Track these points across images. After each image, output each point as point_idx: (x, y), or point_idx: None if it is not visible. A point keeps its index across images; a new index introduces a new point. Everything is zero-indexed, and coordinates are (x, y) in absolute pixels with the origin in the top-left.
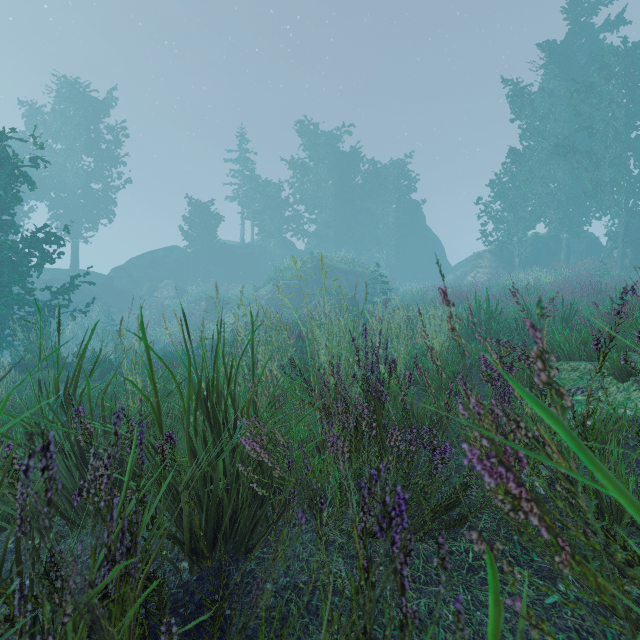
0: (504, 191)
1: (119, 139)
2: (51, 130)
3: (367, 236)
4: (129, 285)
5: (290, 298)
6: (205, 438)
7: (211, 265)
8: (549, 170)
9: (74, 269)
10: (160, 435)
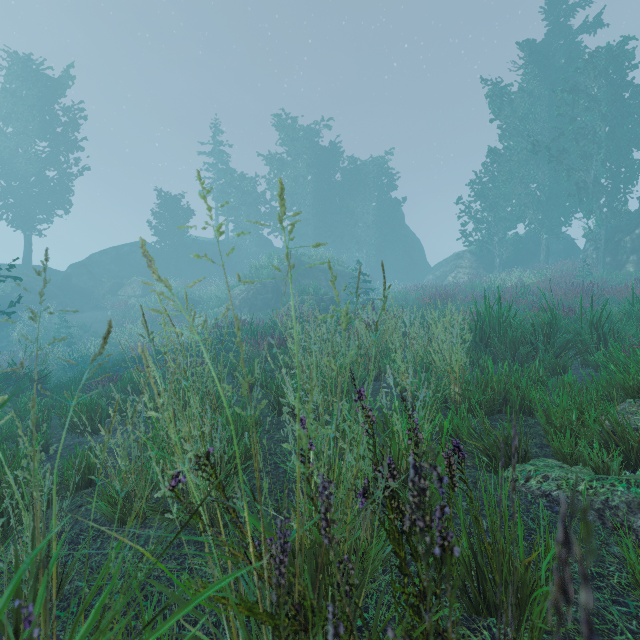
0: (485, 190)
1: (78, 123)
2: None
3: (347, 234)
4: (89, 283)
5: (266, 298)
6: None
7: (182, 262)
8: (529, 170)
9: (27, 265)
10: None
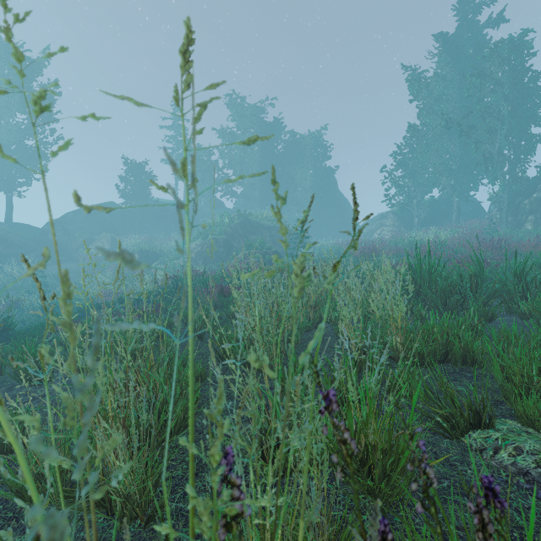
0: (405, 160)
1: (54, 99)
2: None
3: (288, 197)
4: (64, 238)
5: (218, 251)
6: None
7: (146, 220)
8: (443, 143)
9: (8, 222)
10: None
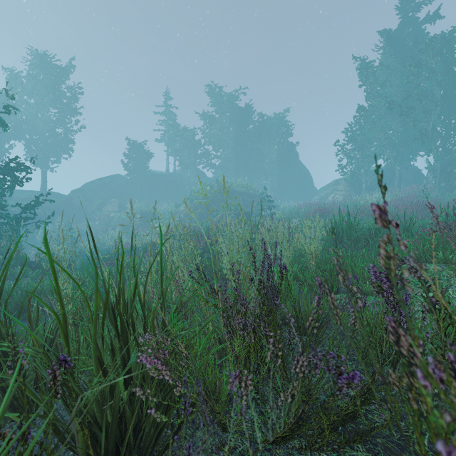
0: (355, 136)
1: (77, 96)
2: (26, 89)
3: (257, 168)
4: (84, 203)
5: (202, 212)
6: (112, 347)
7: (144, 188)
8: (386, 121)
9: (43, 191)
10: (66, 347)
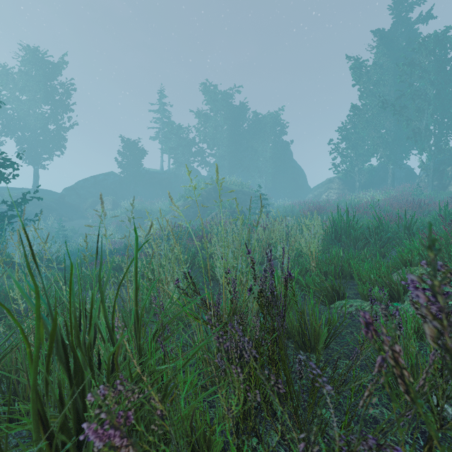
0: (348, 135)
1: (69, 93)
2: (18, 85)
3: (251, 166)
4: (77, 200)
5: (196, 210)
6: (60, 397)
7: (138, 186)
8: (380, 120)
9: (35, 188)
10: None
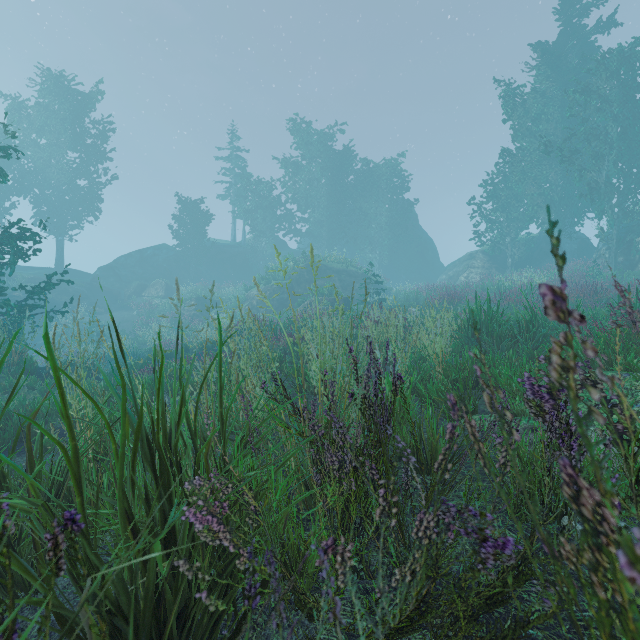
0: (497, 191)
1: (106, 134)
2: (35, 124)
3: (360, 236)
4: (116, 284)
5: (282, 298)
6: (147, 497)
7: (201, 264)
8: (542, 170)
9: (59, 268)
10: (78, 497)
